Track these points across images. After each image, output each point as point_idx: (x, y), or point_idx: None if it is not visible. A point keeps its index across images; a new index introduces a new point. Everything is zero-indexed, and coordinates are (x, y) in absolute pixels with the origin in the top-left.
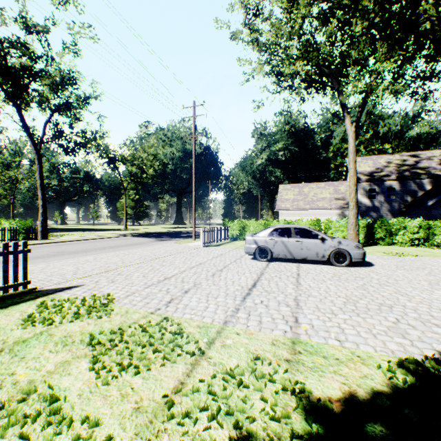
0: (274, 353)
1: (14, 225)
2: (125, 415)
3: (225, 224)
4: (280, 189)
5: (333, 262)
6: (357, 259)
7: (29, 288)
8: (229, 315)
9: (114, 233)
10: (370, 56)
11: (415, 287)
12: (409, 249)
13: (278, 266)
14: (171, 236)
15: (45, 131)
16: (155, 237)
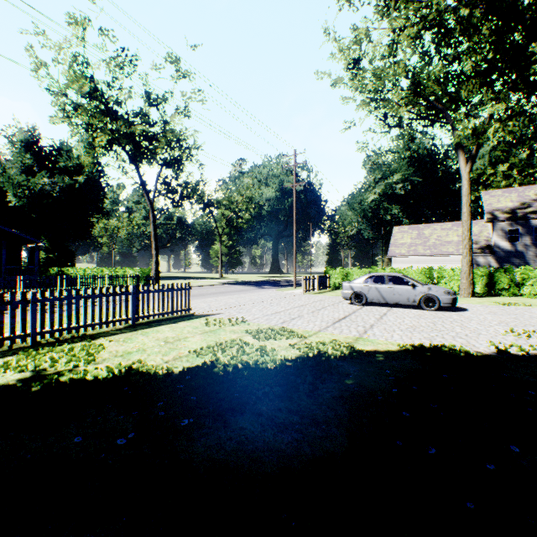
0: (344, 340)
1: (137, 273)
2: (275, 347)
3: (327, 273)
4: (394, 231)
5: (423, 306)
6: (446, 304)
7: (191, 313)
8: (322, 329)
9: (212, 281)
10: (495, 81)
11: (480, 324)
12: (533, 301)
13: (370, 308)
14: (270, 284)
15: (157, 186)
16: (255, 285)
